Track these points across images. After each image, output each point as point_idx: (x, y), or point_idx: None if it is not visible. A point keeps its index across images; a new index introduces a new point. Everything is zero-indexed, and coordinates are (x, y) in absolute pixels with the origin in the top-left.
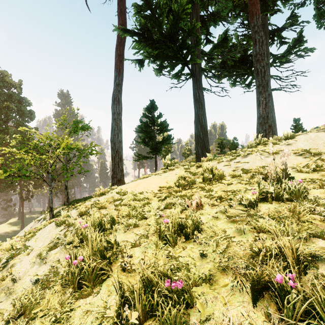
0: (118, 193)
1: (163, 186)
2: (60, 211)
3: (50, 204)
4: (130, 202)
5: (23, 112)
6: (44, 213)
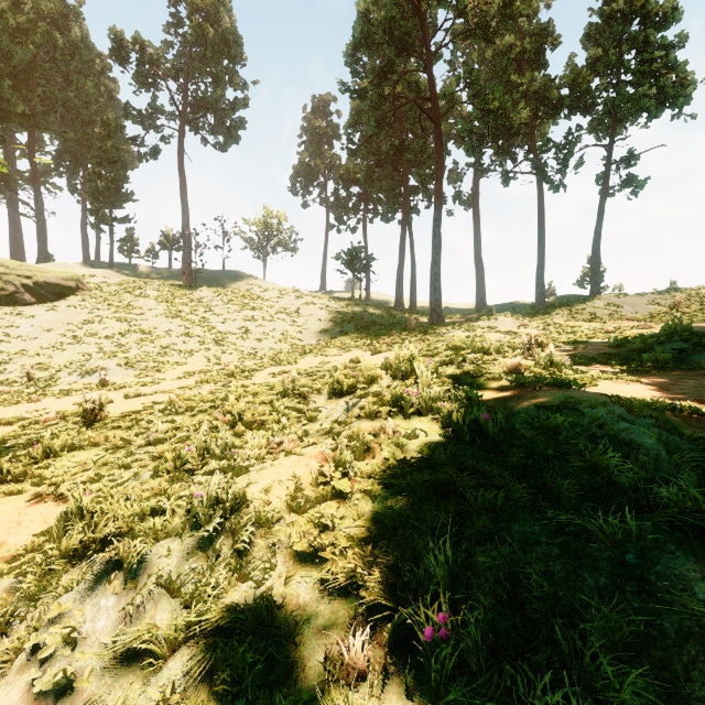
0: None
1: None
2: None
3: None
4: None
5: None
6: None
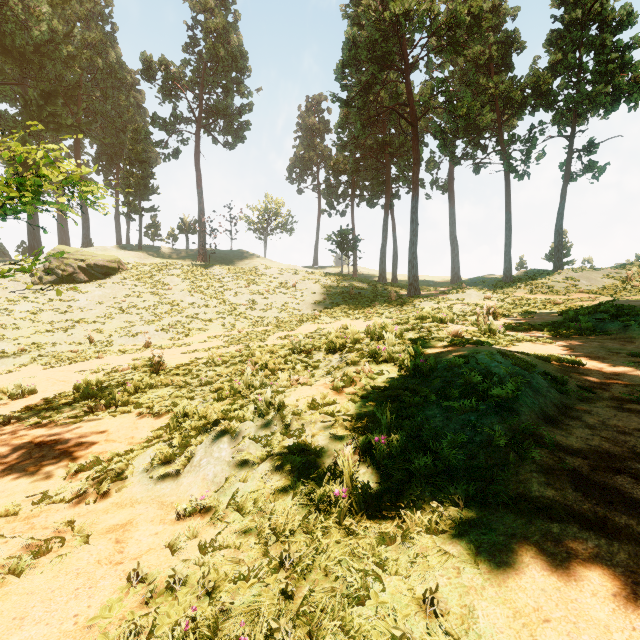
0: None
1: None
2: None
3: None
4: None
5: None
6: None
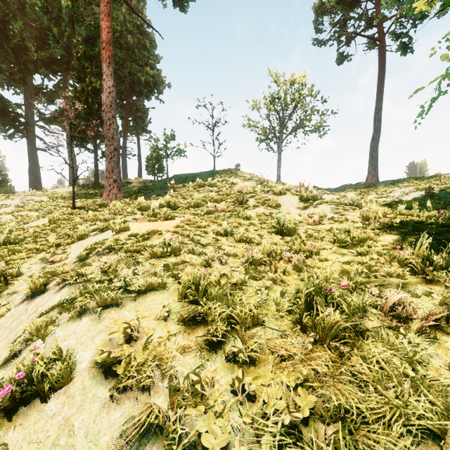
0: None
1: None
2: None
3: None
4: None
5: None
6: None
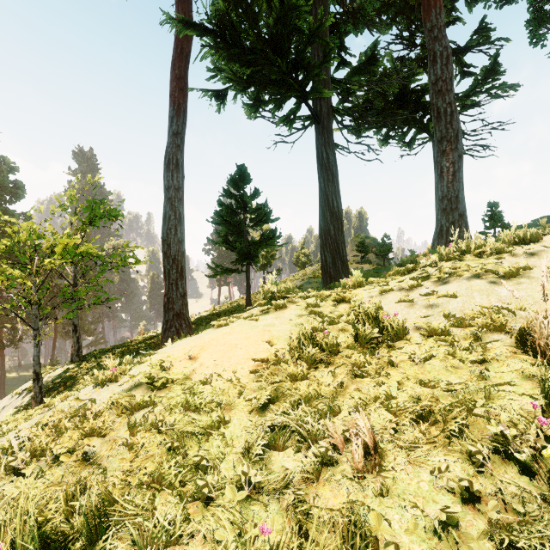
0: (148, 380)
1: (261, 358)
2: (63, 375)
3: (34, 366)
4: (172, 420)
5: (1, 184)
6: (44, 369)
